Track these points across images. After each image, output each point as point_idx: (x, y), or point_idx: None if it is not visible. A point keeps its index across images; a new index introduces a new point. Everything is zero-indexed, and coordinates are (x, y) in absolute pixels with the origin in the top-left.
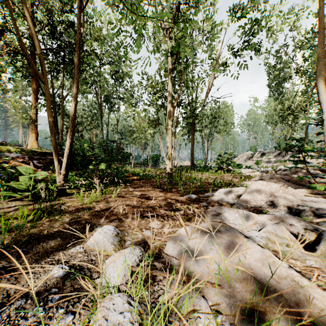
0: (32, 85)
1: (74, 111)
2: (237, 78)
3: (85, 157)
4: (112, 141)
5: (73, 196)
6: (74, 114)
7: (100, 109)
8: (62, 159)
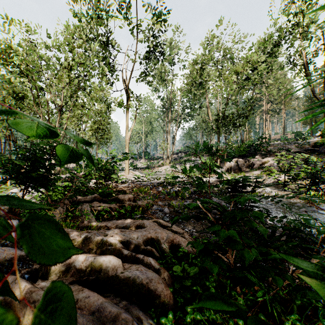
0: None
1: None
2: None
3: None
4: None
5: None
6: None
7: None
8: None
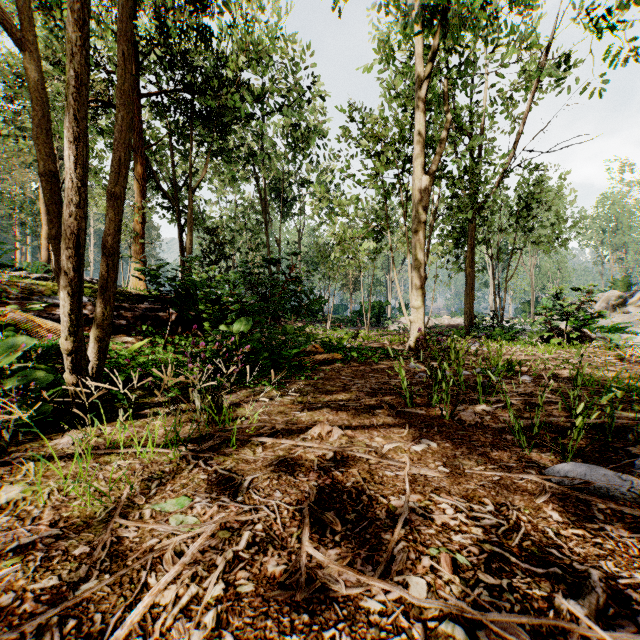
0: (136, 168)
1: (77, 102)
2: (599, 96)
3: (221, 304)
4: (272, 262)
5: (108, 427)
6: (79, 118)
7: (264, 210)
8: (170, 310)
